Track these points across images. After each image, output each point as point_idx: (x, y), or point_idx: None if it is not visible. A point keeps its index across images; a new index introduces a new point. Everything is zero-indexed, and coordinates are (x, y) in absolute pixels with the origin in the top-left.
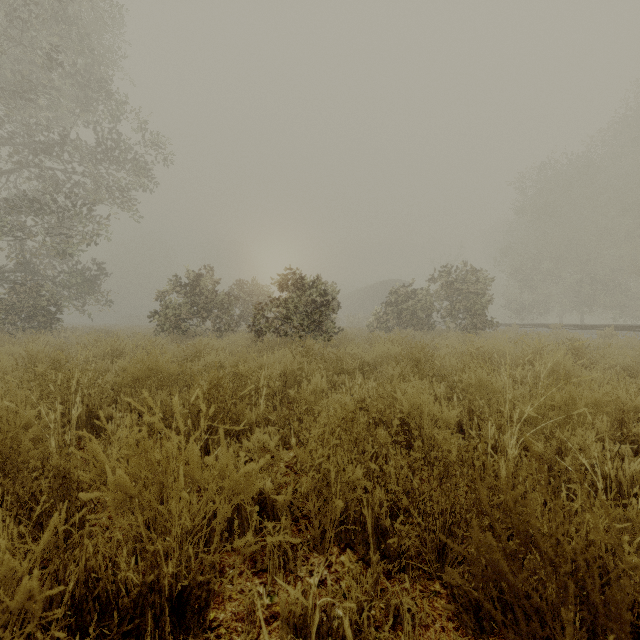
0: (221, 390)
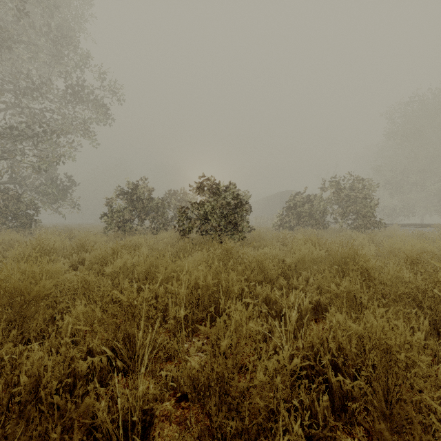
0: None
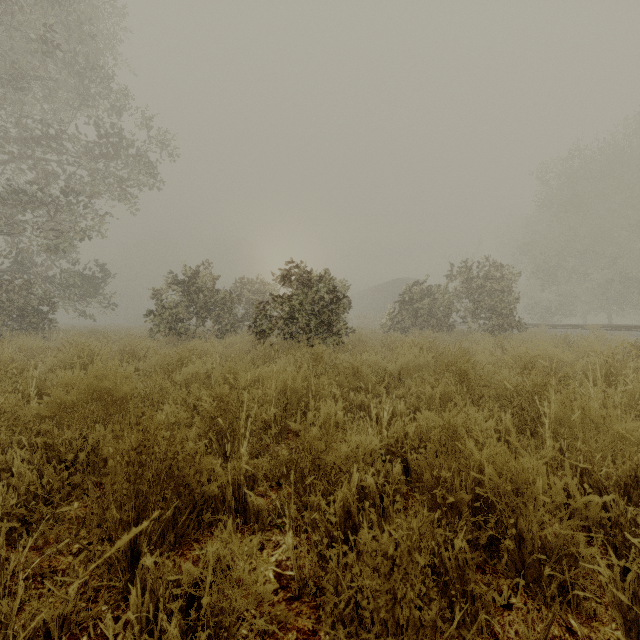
0: (157, 449)
